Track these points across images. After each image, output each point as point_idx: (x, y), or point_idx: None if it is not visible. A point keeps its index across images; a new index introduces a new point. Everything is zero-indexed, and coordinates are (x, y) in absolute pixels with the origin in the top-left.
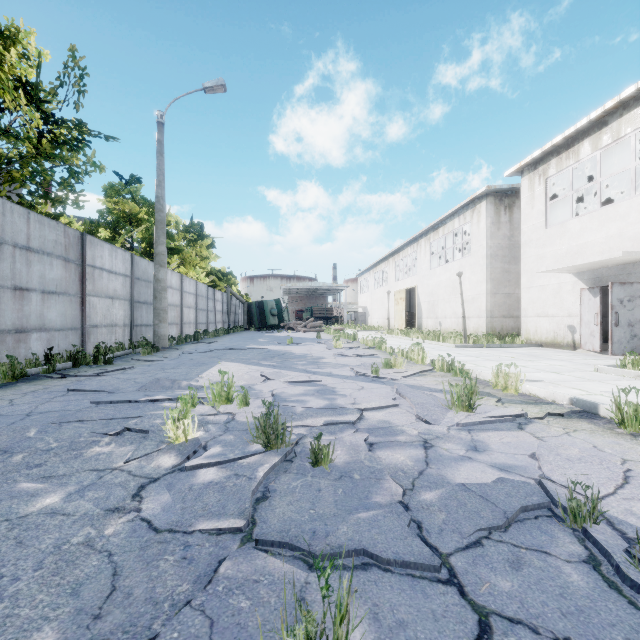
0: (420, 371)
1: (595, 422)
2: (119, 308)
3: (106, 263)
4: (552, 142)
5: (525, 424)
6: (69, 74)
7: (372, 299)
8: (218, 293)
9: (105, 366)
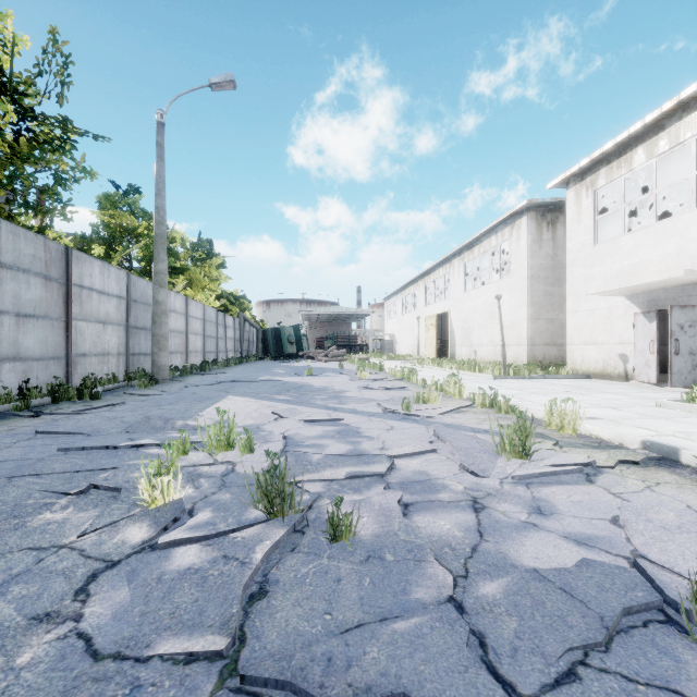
0: (458, 407)
1: (678, 472)
2: (112, 334)
3: (96, 282)
4: (602, 149)
5: (594, 475)
6: (50, 61)
7: (400, 325)
8: (229, 318)
9: (91, 402)
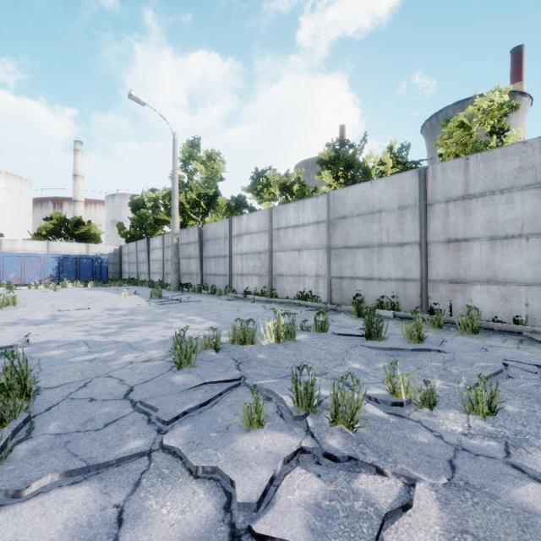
0: None
1: None
2: None
3: None
4: None
5: None
6: None
7: None
8: None
9: None
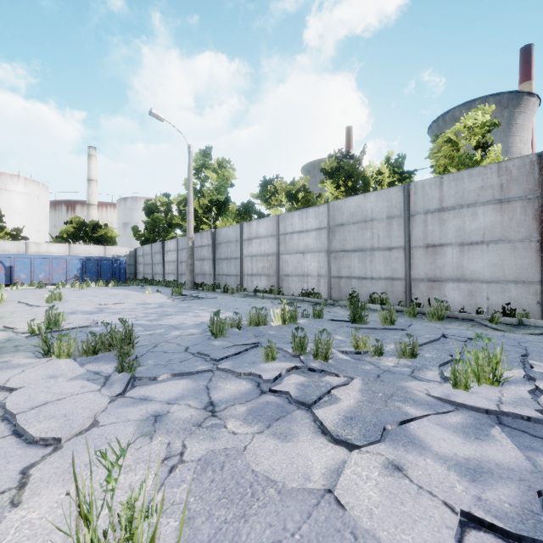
0: None
1: None
2: None
3: None
4: None
5: None
6: None
7: None
8: None
9: None
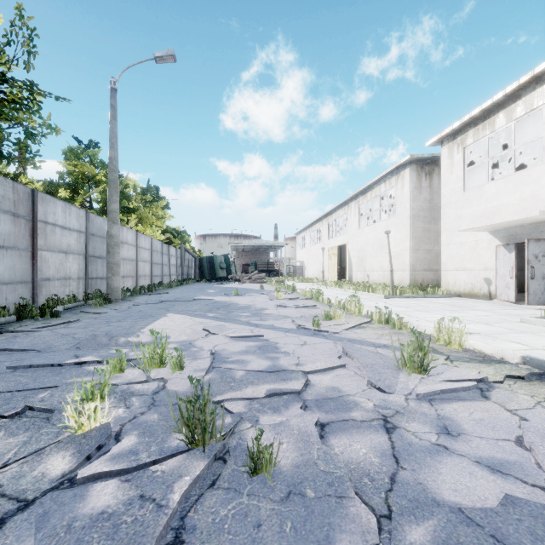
0: (359, 323)
1: None
2: (73, 262)
3: (59, 219)
4: (470, 114)
5: (487, 390)
6: (17, 33)
7: (308, 254)
8: (172, 249)
9: (51, 319)
